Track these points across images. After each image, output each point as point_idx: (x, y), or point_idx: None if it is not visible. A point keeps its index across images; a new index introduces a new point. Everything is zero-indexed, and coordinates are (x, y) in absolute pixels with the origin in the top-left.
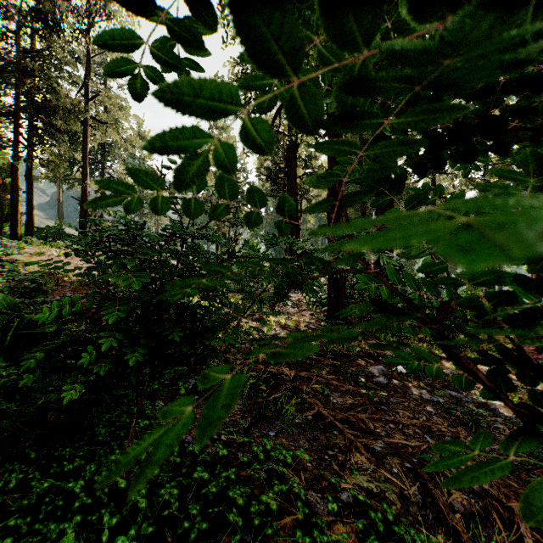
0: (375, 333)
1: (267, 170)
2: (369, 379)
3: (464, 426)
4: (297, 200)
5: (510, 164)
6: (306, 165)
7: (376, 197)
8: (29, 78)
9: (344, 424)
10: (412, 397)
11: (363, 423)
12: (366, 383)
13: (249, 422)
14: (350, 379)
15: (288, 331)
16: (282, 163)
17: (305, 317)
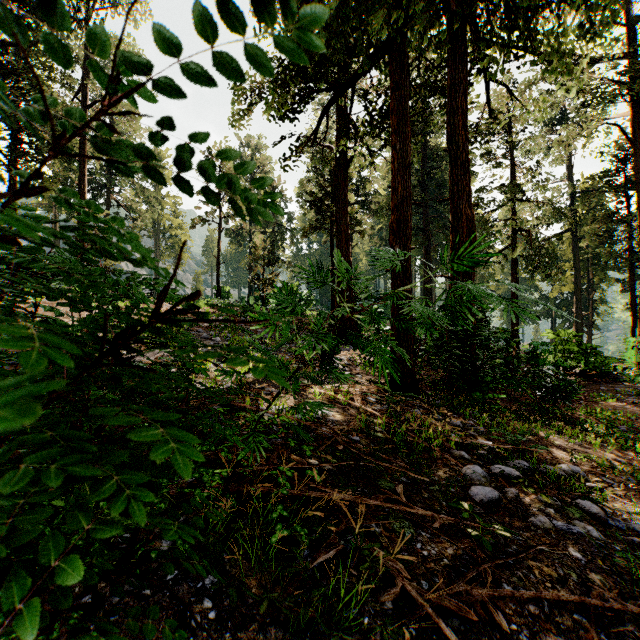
0: (456, 406)
1: (310, 196)
2: (467, 494)
3: (639, 588)
4: (348, 232)
5: (605, 190)
6: (358, 192)
7: (453, 225)
8: (9, 77)
9: (453, 617)
10: (539, 527)
11: (484, 608)
12: (473, 514)
13: (271, 639)
14: (440, 496)
15: (339, 408)
16: (329, 186)
17: (362, 386)
